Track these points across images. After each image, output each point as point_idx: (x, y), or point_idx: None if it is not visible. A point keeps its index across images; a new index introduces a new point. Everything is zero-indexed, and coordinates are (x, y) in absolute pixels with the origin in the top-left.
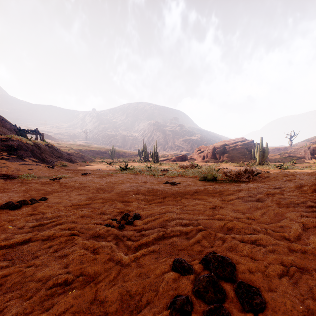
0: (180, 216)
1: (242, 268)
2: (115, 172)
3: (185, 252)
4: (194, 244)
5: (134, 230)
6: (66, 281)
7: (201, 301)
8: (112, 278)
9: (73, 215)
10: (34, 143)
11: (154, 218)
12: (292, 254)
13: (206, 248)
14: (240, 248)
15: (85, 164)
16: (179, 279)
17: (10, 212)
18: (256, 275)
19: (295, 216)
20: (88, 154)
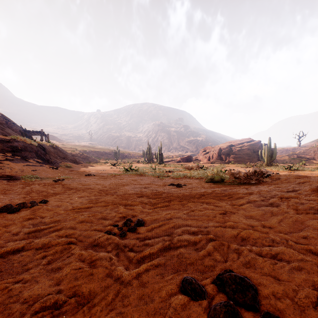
0: (187, 222)
1: (265, 292)
2: (119, 173)
3: (195, 267)
4: (204, 257)
5: (137, 238)
6: (56, 303)
7: None
8: (109, 301)
9: (72, 219)
10: (39, 144)
11: (159, 224)
12: None
13: (219, 263)
14: (259, 264)
15: (89, 165)
16: (189, 305)
17: (8, 216)
18: (283, 302)
19: None
20: (92, 155)
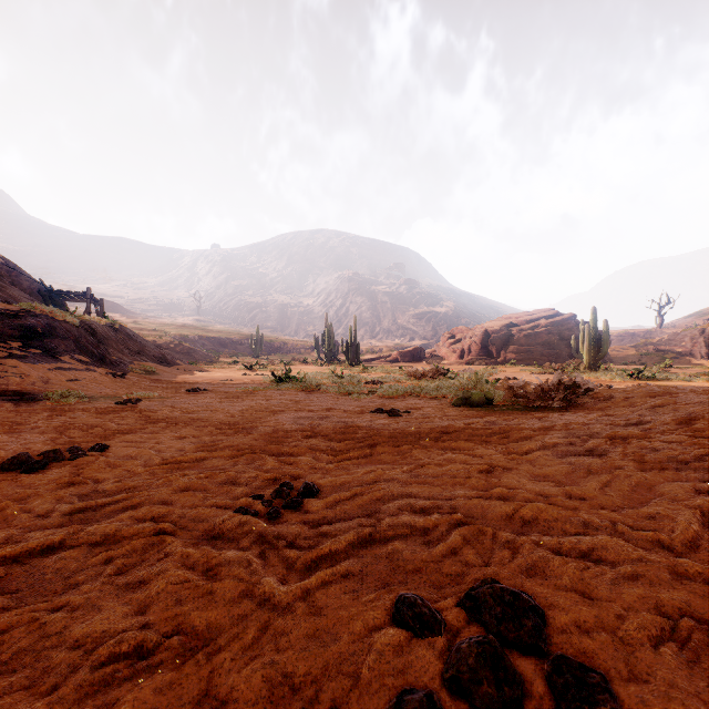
0: (410, 488)
1: (561, 621)
2: (263, 386)
3: (424, 578)
4: (444, 558)
5: (303, 522)
6: (140, 647)
7: (463, 705)
8: (249, 642)
9: (164, 485)
10: (83, 323)
11: (349, 494)
12: (681, 585)
13: (473, 568)
14: (554, 568)
15: (195, 368)
16: (410, 646)
17: (22, 478)
18: (595, 638)
19: (682, 492)
20: (202, 347)
